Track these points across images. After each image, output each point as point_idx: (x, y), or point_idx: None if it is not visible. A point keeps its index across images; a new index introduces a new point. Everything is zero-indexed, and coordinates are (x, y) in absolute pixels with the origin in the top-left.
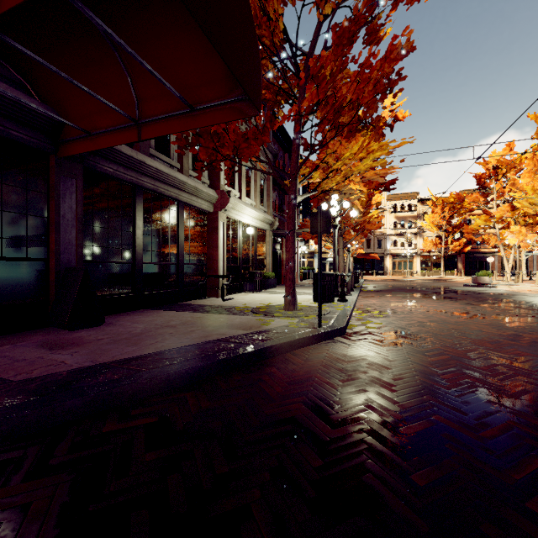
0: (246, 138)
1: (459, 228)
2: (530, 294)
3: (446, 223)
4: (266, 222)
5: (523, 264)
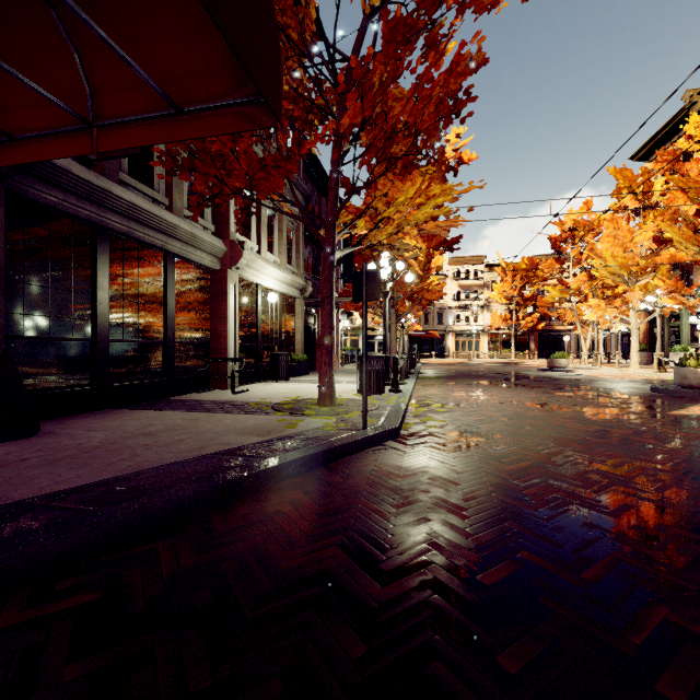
0: (264, 165)
1: (532, 300)
2: (610, 380)
3: (518, 294)
4: (295, 286)
5: (600, 344)
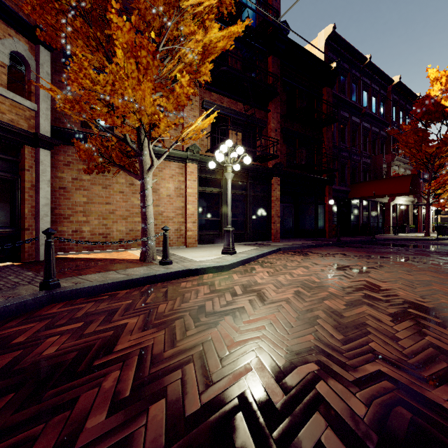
0: None
1: None
2: None
3: None
4: (409, 201)
5: None
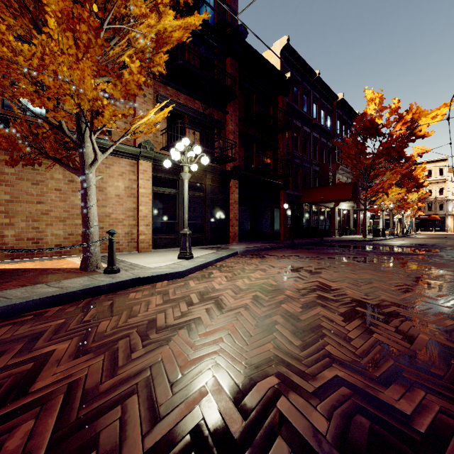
0: None
1: None
2: None
3: None
4: (350, 207)
5: None
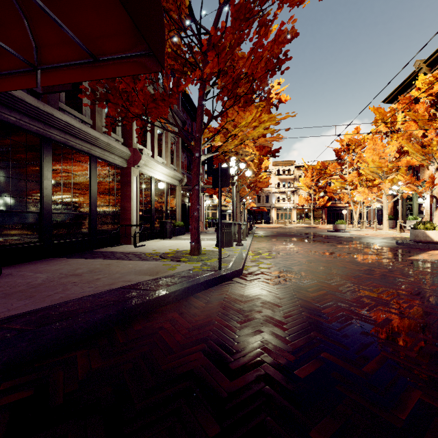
0: (154, 98)
1: (323, 188)
2: (371, 237)
3: (315, 184)
4: (175, 178)
5: (364, 215)
